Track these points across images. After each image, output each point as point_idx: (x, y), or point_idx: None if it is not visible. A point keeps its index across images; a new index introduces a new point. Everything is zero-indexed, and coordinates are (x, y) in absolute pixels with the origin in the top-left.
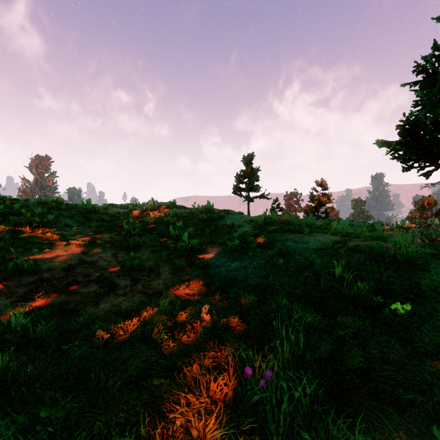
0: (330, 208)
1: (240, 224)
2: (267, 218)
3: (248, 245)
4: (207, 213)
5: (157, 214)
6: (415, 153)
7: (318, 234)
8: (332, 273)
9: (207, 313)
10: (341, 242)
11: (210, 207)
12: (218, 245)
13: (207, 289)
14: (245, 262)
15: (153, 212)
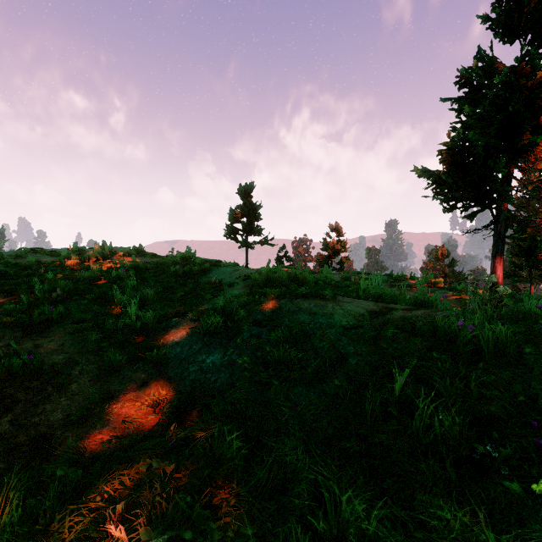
0: (345, 258)
1: (232, 281)
2: (269, 274)
3: (238, 321)
4: (185, 264)
5: (107, 264)
6: (460, 188)
7: (345, 299)
8: (390, 389)
9: (127, 508)
10: (381, 313)
11: (191, 255)
12: (189, 320)
13: (154, 415)
14: (230, 355)
15: (101, 261)
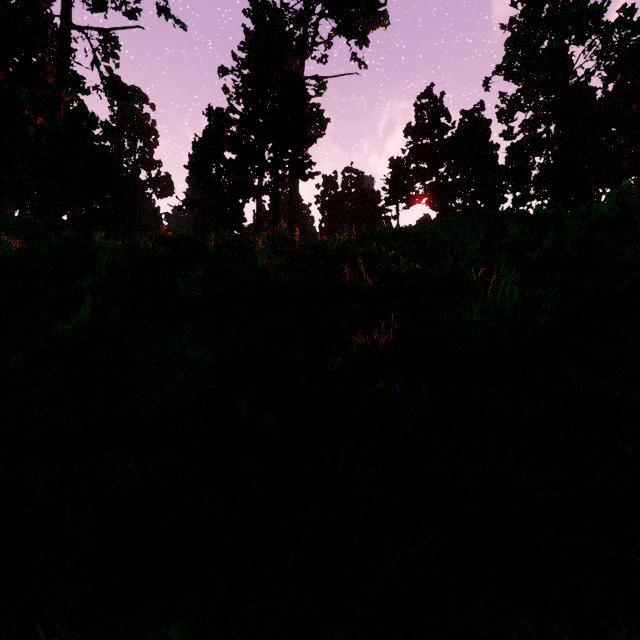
0: None
1: None
2: None
3: None
4: None
5: None
6: None
7: None
8: None
9: None
10: None
11: None
12: None
13: None
14: None
15: None
